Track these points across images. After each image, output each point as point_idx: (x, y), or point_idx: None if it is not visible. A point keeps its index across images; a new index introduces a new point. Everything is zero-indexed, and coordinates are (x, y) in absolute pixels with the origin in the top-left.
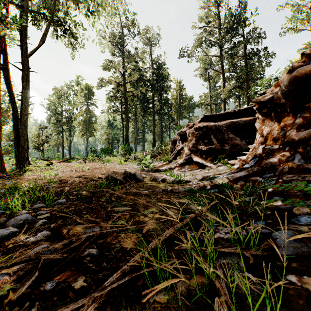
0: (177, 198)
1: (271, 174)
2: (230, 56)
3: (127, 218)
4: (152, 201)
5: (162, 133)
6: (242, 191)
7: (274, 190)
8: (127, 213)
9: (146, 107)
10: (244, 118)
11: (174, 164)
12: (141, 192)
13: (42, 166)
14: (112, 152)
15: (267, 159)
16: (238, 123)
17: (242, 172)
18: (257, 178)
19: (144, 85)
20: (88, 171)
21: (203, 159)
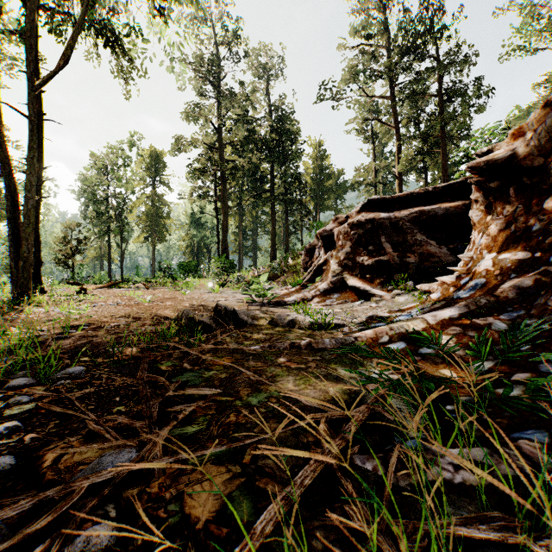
0: (322, 362)
1: (519, 312)
2: (410, 96)
3: (209, 415)
4: (269, 371)
5: (288, 236)
6: (473, 353)
7: (535, 348)
8: (212, 400)
9: (259, 189)
10: (445, 204)
11: (311, 291)
12: (247, 348)
13: (65, 296)
14: (198, 270)
15: (505, 280)
16: (434, 214)
17: (454, 307)
18: (489, 320)
19: (255, 150)
20: (149, 304)
21: (367, 281)
